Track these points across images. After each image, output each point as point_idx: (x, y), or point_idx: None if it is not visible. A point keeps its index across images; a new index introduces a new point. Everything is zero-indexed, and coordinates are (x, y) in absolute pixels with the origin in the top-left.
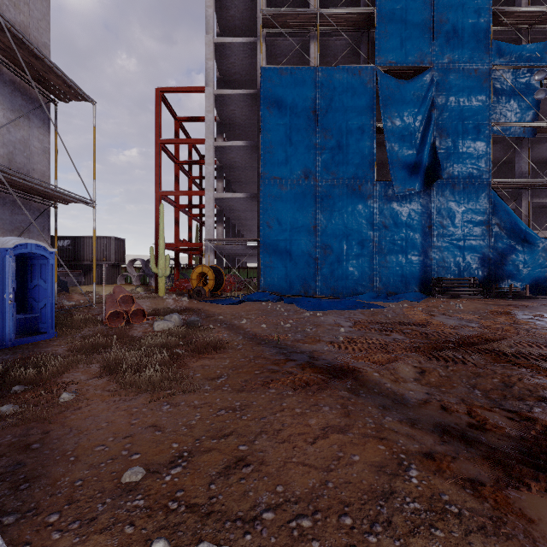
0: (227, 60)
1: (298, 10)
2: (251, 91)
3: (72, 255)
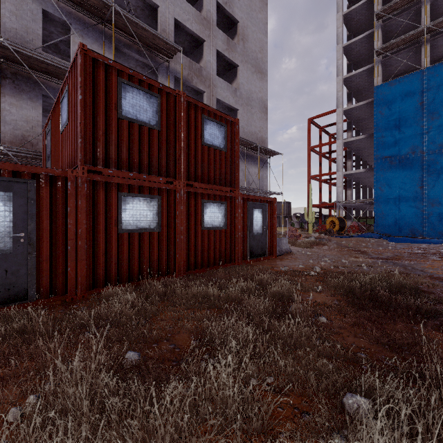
0: (353, 82)
1: (406, 35)
2: (369, 100)
3: None
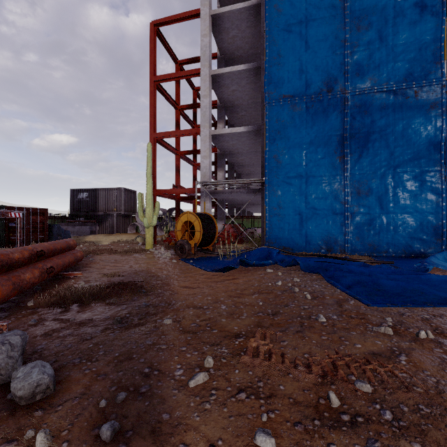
0: None
1: None
2: (254, 1)
3: (89, 206)
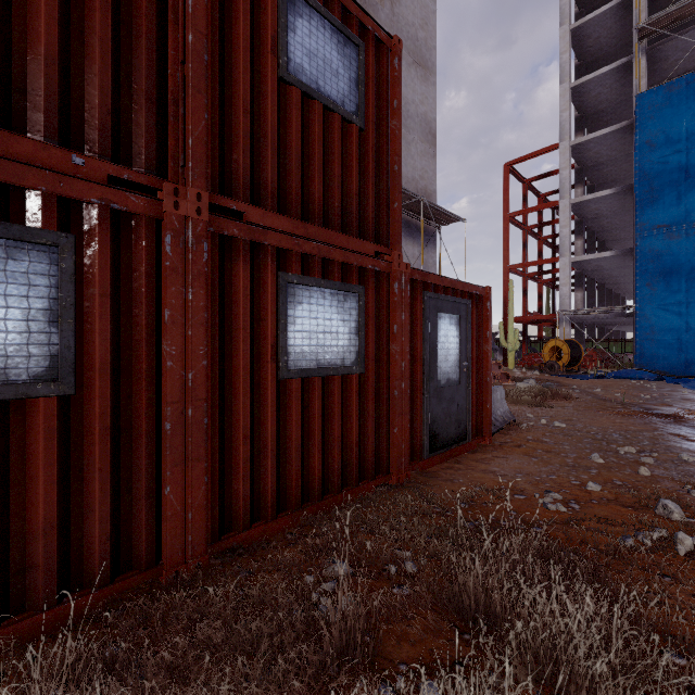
0: (588, 95)
1: None
2: (623, 123)
3: None
